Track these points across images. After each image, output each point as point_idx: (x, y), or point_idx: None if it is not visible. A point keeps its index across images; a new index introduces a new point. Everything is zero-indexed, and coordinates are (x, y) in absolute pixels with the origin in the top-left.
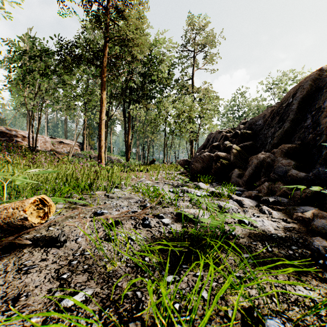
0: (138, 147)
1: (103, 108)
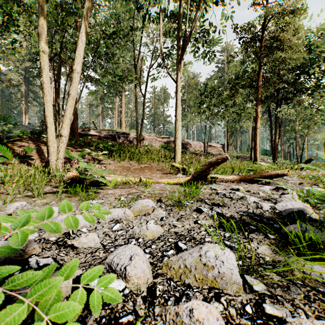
0: (284, 144)
1: (258, 119)
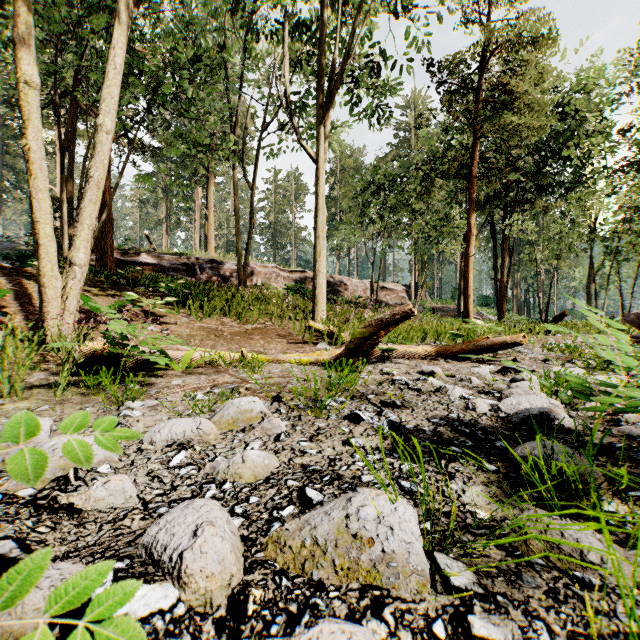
0: (518, 287)
1: (471, 238)
